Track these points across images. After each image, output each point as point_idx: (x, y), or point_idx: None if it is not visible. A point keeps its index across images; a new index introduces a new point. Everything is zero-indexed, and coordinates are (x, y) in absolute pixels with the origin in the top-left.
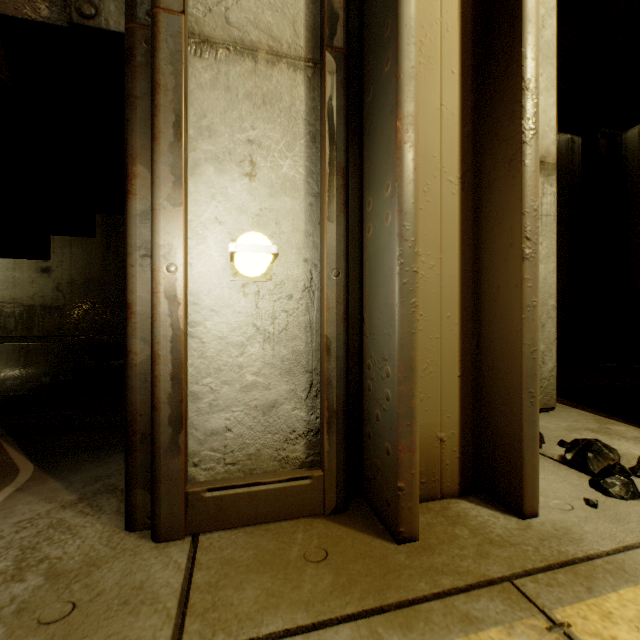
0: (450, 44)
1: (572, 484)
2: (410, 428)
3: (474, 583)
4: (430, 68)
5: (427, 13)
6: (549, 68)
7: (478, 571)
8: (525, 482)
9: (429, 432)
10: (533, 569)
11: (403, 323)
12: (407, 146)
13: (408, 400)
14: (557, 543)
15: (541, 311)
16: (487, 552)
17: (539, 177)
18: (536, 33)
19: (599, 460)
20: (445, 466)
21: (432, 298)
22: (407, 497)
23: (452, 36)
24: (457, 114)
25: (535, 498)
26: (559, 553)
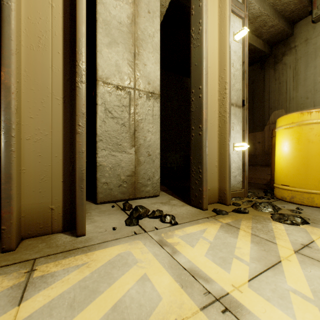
0: (57, 41)
1: (120, 223)
2: (10, 203)
3: (18, 262)
4: (46, 49)
5: (44, 26)
6: (157, 54)
7: (26, 258)
8: (78, 222)
9: (45, 206)
10: (53, 254)
11: (5, 158)
12: (8, 83)
13: (8, 191)
14: (78, 244)
15: (153, 155)
16: (41, 251)
17: (152, 99)
18: (84, 43)
19: (136, 213)
20: (54, 220)
21: (47, 148)
22: (8, 232)
23: (58, 37)
24: (61, 71)
25: (84, 228)
26: (73, 247)
